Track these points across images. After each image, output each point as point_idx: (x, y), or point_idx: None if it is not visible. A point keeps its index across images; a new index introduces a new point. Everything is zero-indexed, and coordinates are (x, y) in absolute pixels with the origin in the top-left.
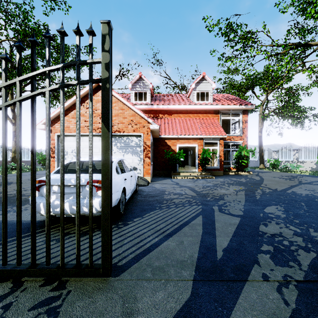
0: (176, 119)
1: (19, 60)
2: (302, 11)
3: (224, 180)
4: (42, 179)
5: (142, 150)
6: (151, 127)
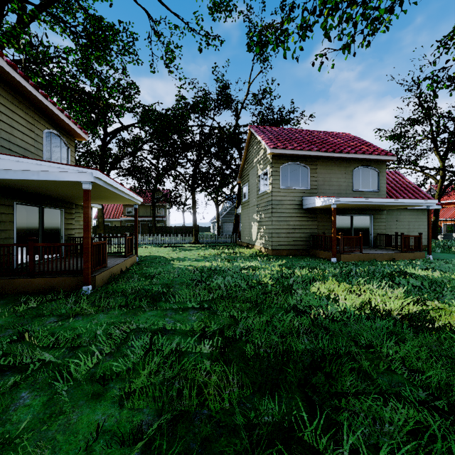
0: (451, 208)
1: None
2: None
3: None
4: None
5: None
6: None
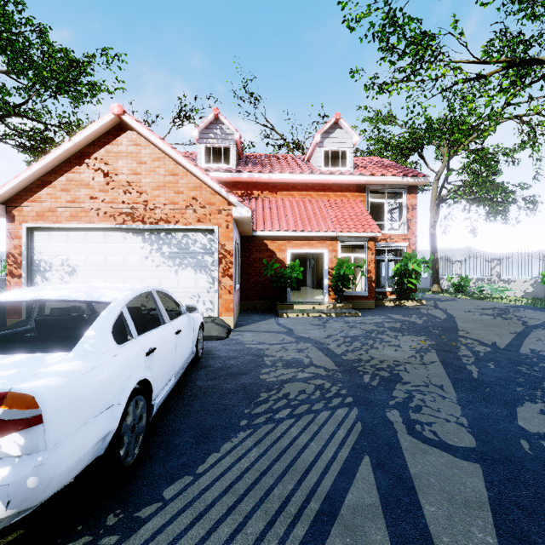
0: (286, 201)
1: None
2: (518, 3)
3: (381, 319)
4: None
5: (217, 262)
6: (235, 213)
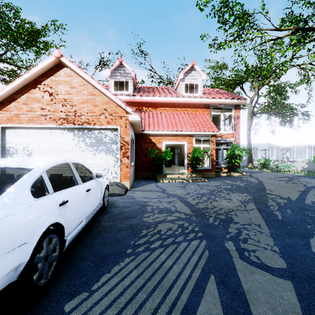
0: (162, 113)
1: None
2: None
3: (219, 183)
4: None
5: (119, 148)
6: (130, 118)
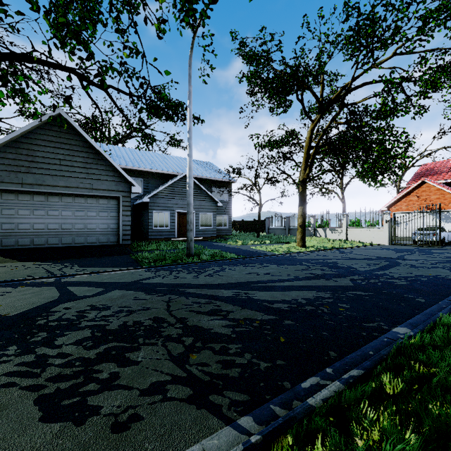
0: None
1: (420, 210)
2: None
3: None
4: (415, 232)
5: None
6: None
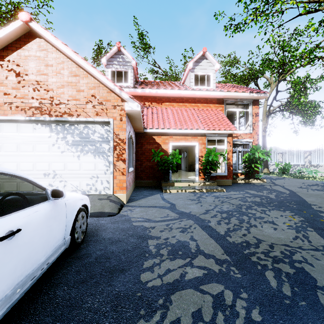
0: (168, 109)
1: None
2: None
3: (242, 194)
4: None
5: (112, 148)
6: (126, 107)
